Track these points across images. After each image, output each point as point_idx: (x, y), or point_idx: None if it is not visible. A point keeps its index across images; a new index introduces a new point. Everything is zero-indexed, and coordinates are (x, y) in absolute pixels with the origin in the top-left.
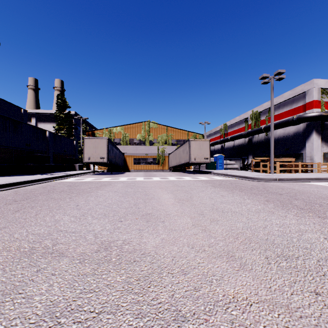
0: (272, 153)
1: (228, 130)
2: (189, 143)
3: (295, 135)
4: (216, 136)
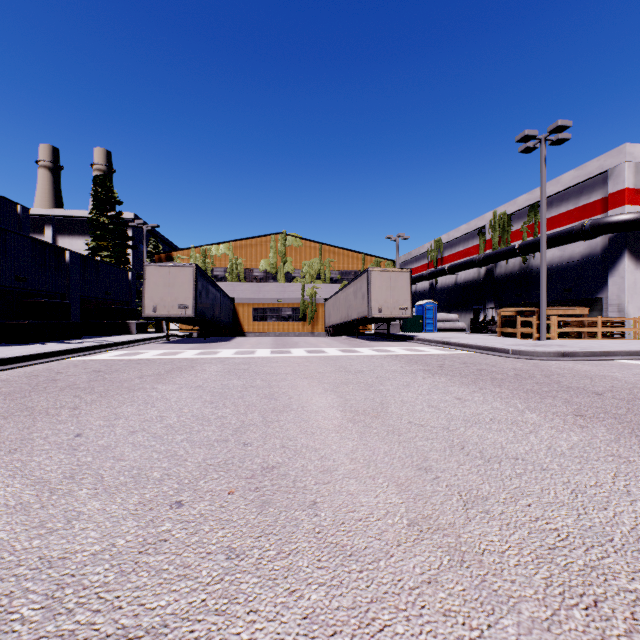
0: (544, 297)
1: (445, 253)
2: (368, 277)
3: (585, 261)
4: (420, 265)
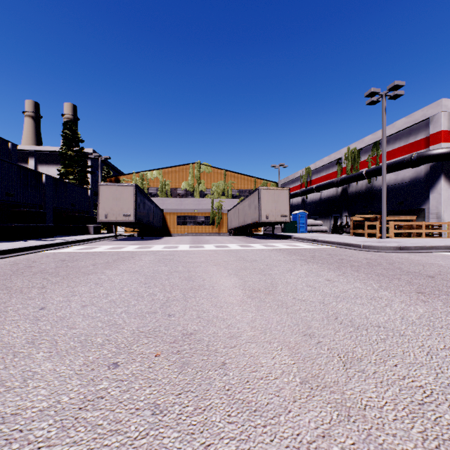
0: (385, 208)
1: (313, 177)
2: (258, 193)
3: (413, 182)
4: (295, 185)
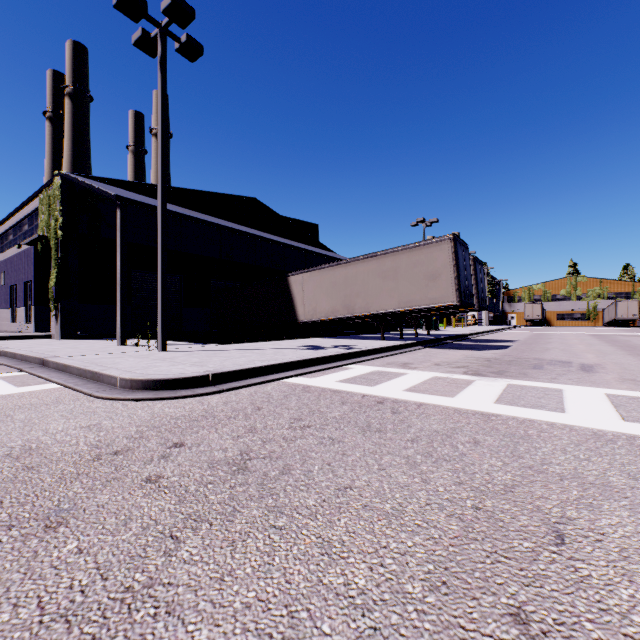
0: None
1: None
2: (615, 304)
3: None
4: None
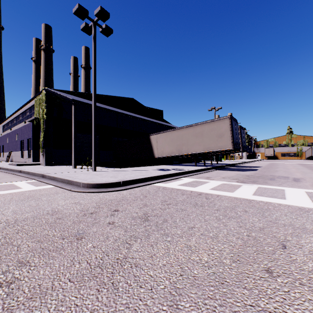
0: None
1: None
2: (311, 148)
3: None
4: None
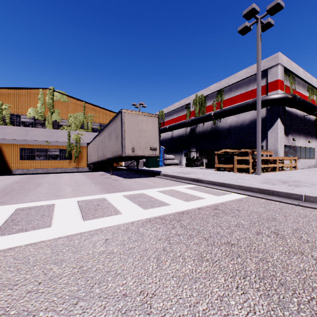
0: (260, 141)
1: (165, 119)
2: (122, 118)
3: (252, 123)
4: None
